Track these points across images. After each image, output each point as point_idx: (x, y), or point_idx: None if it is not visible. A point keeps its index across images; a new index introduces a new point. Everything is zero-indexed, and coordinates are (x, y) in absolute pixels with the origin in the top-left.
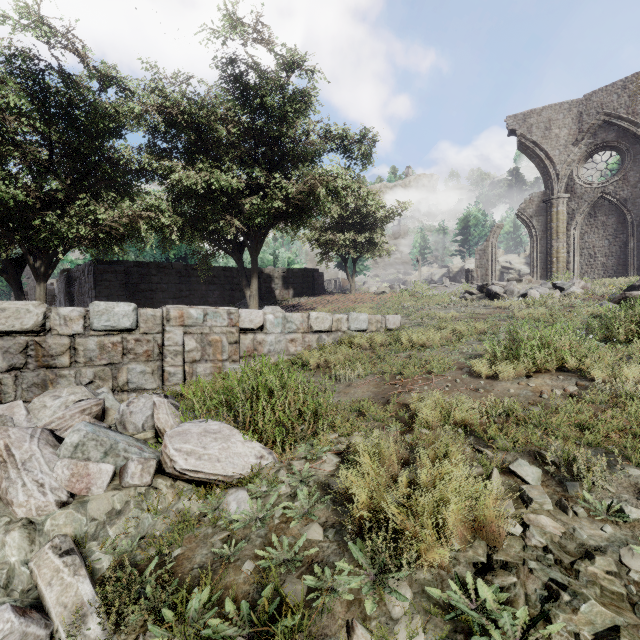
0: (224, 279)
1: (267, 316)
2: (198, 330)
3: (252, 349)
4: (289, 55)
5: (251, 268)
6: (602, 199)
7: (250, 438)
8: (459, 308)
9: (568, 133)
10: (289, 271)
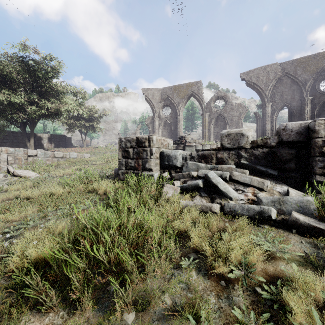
0: (12, 137)
1: (38, 152)
2: (13, 155)
3: (32, 162)
4: (49, 57)
5: (30, 134)
6: (167, 121)
7: (34, 172)
8: (115, 153)
9: (158, 98)
10: (52, 135)
